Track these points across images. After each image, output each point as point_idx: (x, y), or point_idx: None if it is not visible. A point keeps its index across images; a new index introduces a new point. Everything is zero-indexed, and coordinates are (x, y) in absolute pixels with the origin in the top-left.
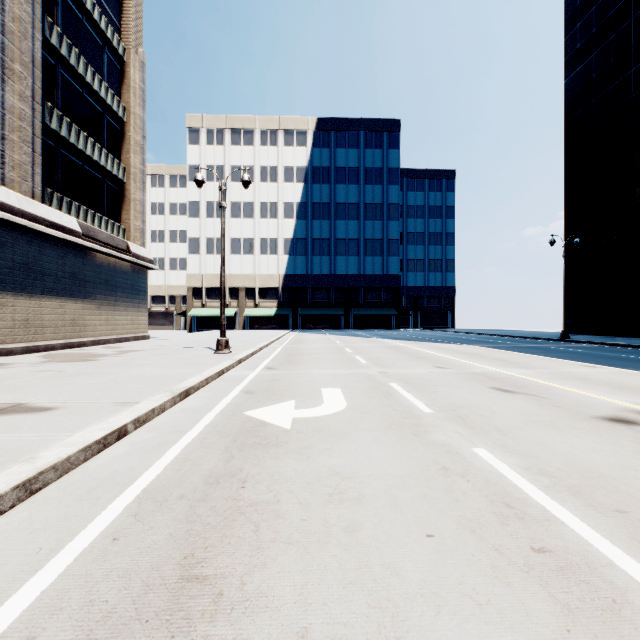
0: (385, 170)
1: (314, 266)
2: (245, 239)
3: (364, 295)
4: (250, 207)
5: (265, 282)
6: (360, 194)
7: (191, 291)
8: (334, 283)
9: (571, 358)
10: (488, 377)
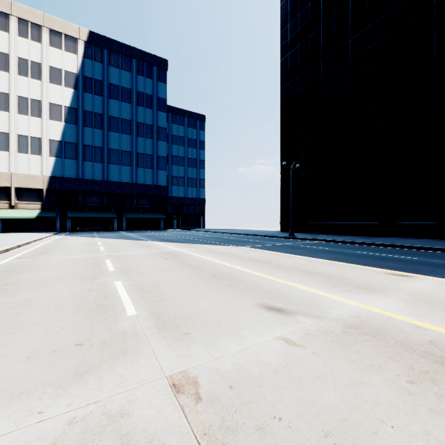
0: (155, 98)
1: (86, 171)
2: None
3: (136, 201)
4: (3, 98)
5: (24, 182)
6: (133, 113)
7: None
8: (107, 189)
9: (349, 260)
10: (416, 350)
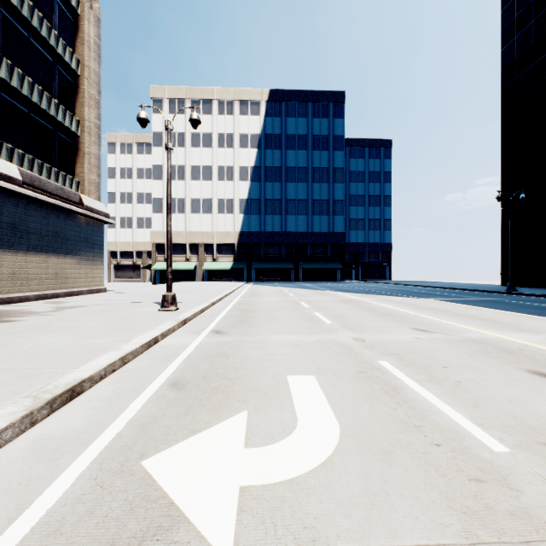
0: (331, 137)
1: (267, 224)
2: (204, 199)
3: (312, 250)
4: (208, 170)
5: (222, 239)
6: (308, 159)
7: (155, 247)
8: (285, 239)
9: None
10: (500, 348)
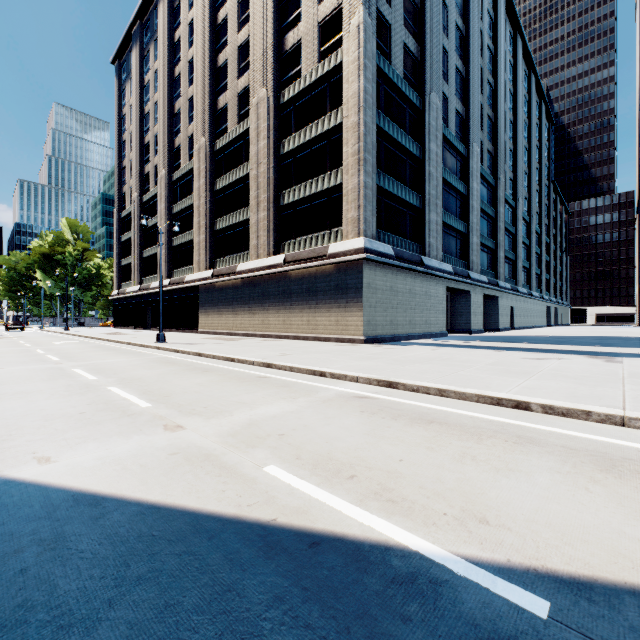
0: None
1: None
2: None
3: None
4: None
5: None
6: None
7: None
8: None
9: None
10: None
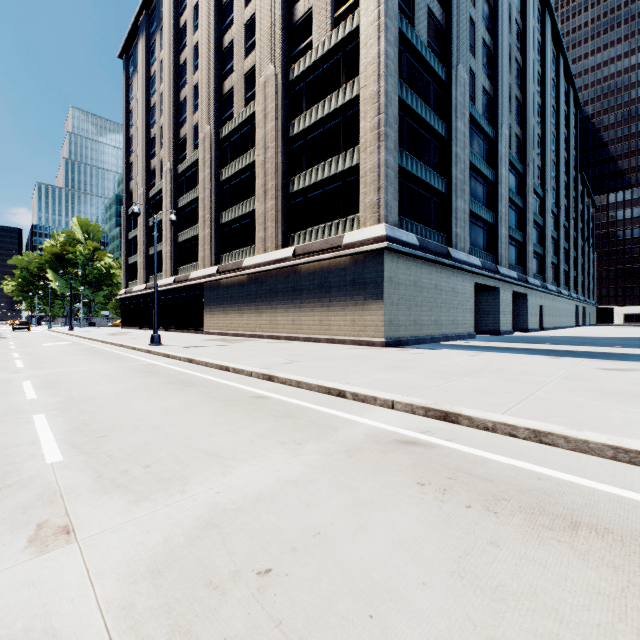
0: None
1: None
2: None
3: None
4: None
5: None
6: None
7: None
8: None
9: None
10: None
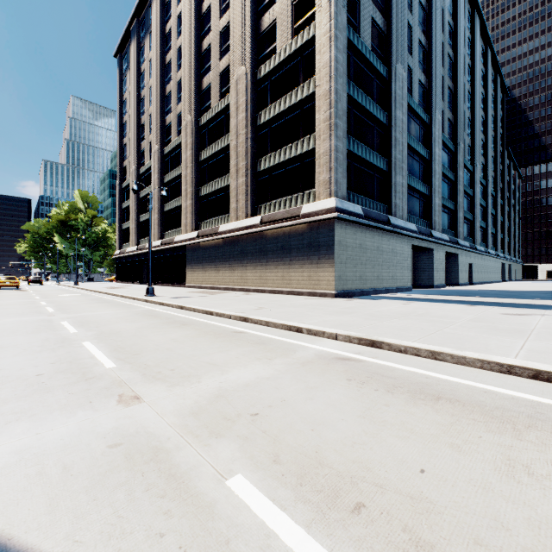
0: None
1: None
2: None
3: None
4: None
5: None
6: None
7: None
8: None
9: None
10: None
